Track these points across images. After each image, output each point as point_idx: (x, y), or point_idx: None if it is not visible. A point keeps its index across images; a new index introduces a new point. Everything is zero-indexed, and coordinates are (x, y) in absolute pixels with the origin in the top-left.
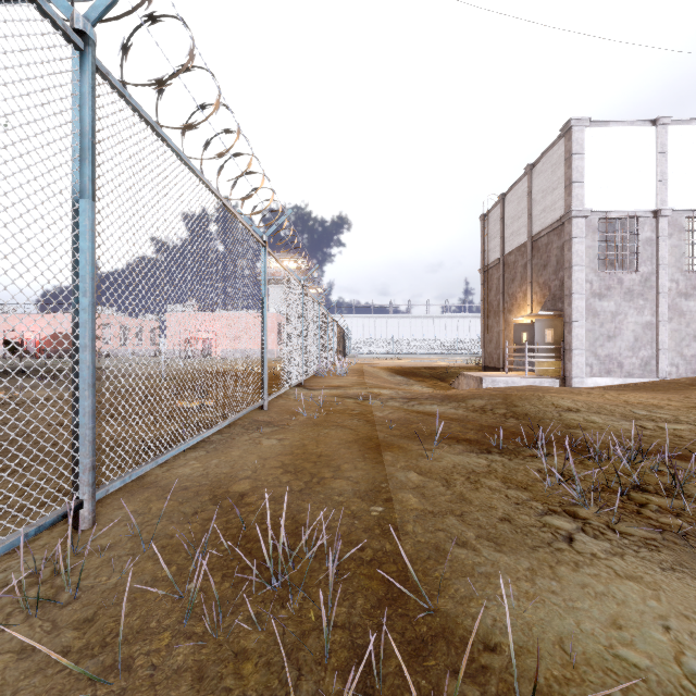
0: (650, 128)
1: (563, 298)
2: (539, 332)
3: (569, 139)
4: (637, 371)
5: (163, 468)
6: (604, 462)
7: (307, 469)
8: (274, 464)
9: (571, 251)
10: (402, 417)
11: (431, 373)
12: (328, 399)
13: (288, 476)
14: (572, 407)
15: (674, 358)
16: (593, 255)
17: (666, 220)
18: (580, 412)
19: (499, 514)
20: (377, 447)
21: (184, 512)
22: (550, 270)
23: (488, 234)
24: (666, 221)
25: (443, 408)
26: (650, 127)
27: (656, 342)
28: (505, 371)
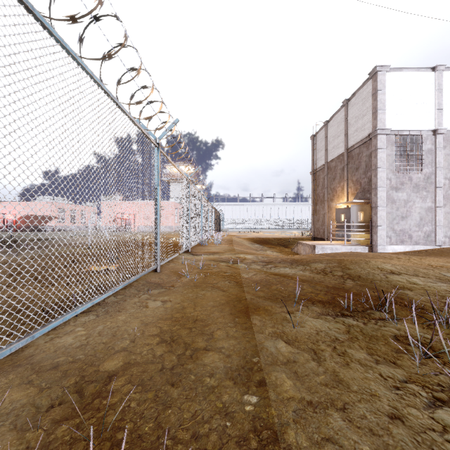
0: (431, 73)
1: (371, 190)
2: (354, 214)
3: (375, 80)
4: (422, 241)
5: (48, 336)
6: (449, 327)
7: (182, 337)
8: (153, 332)
9: (376, 158)
10: (264, 278)
11: (278, 242)
12: (207, 263)
13: (163, 348)
14: (394, 270)
15: (447, 232)
16: (391, 160)
17: (441, 136)
18: (401, 275)
19: (387, 409)
20: (246, 310)
21: (38, 407)
22: (361, 171)
23: (316, 148)
24: (441, 137)
25: (293, 270)
26: (431, 72)
27: (435, 220)
28: (328, 240)
